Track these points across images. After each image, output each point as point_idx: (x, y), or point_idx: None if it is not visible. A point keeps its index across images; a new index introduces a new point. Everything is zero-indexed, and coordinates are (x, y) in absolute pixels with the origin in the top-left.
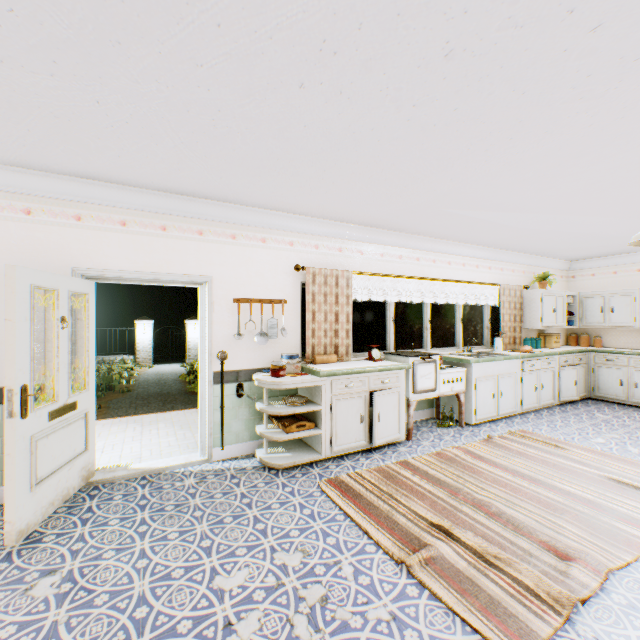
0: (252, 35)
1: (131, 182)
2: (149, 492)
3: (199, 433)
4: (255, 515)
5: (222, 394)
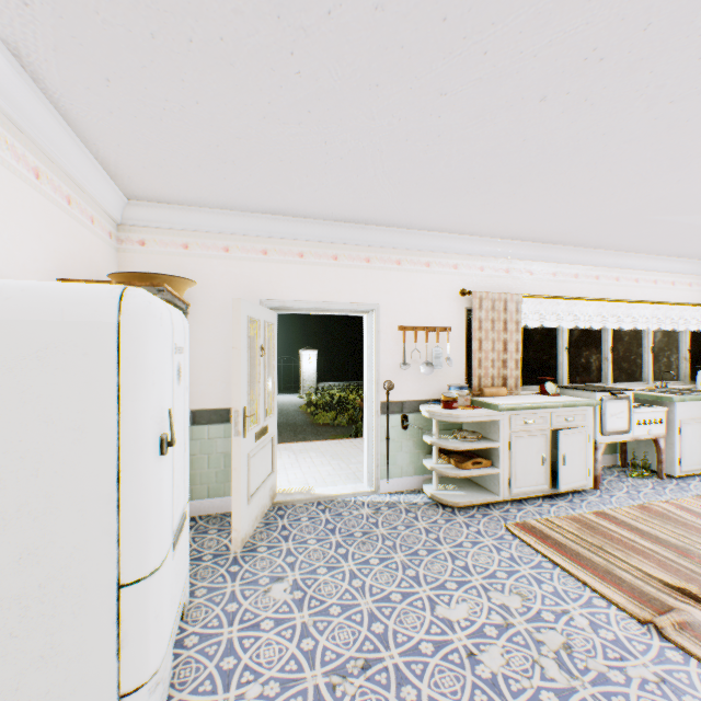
0: (515, 56)
1: (312, 215)
2: (331, 517)
3: (365, 463)
4: (449, 551)
5: (387, 425)
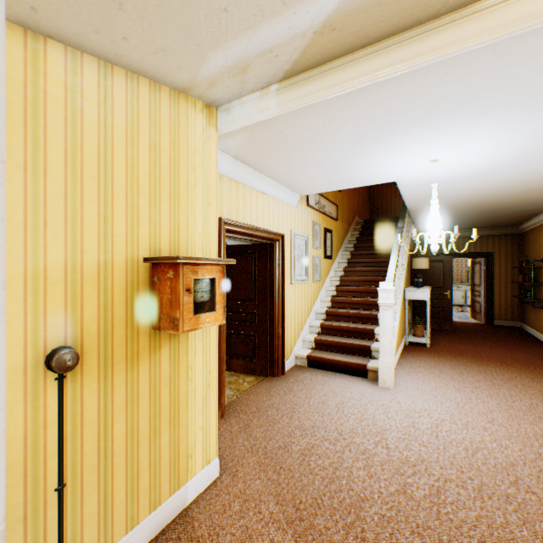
0: None
1: None
2: None
3: None
4: None
5: None
